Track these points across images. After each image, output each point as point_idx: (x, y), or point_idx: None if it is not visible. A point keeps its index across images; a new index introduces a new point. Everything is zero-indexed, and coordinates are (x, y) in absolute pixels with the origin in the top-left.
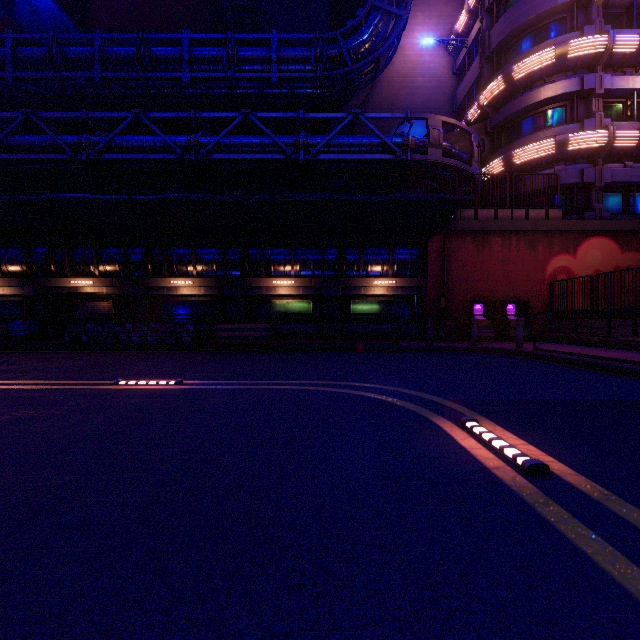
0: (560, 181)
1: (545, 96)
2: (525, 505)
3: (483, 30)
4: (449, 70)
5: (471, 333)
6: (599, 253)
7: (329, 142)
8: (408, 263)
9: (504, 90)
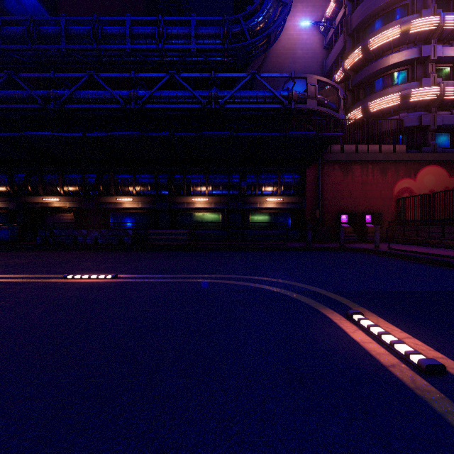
0: (404, 124)
1: (393, 62)
2: (437, 416)
3: (346, 14)
4: (321, 45)
5: (340, 237)
6: (433, 177)
7: (233, 95)
8: (292, 185)
9: (362, 58)
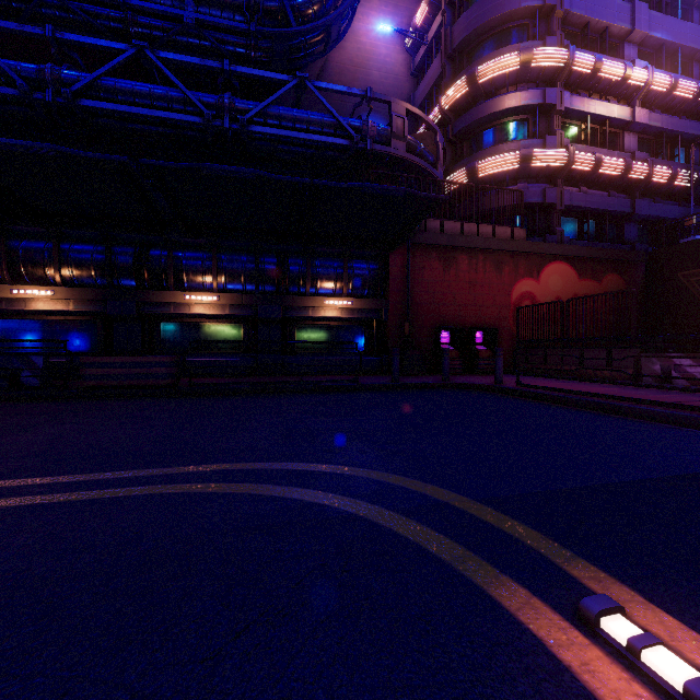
0: (524, 199)
1: (509, 105)
2: None
3: (445, 25)
4: (407, 69)
5: (443, 366)
6: (560, 279)
7: (266, 110)
8: (366, 280)
9: (467, 94)
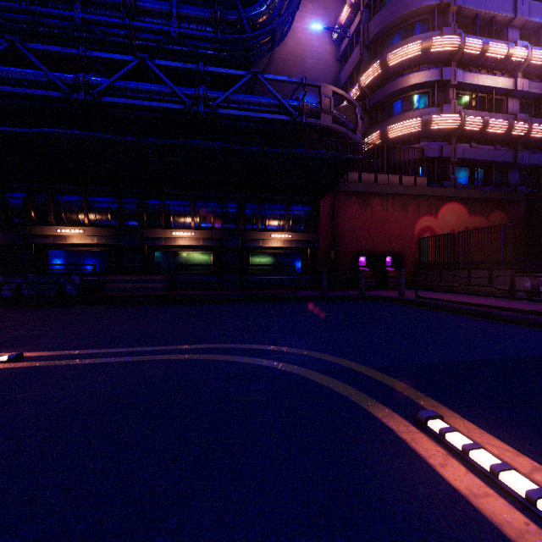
0: (425, 154)
1: (413, 82)
2: None
3: (363, 22)
4: (334, 56)
5: (360, 283)
6: (454, 216)
7: (229, 97)
8: (302, 219)
9: (380, 74)
